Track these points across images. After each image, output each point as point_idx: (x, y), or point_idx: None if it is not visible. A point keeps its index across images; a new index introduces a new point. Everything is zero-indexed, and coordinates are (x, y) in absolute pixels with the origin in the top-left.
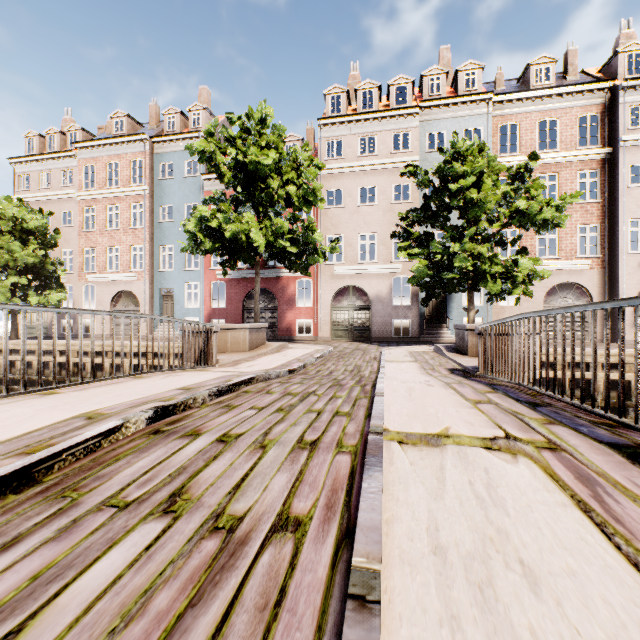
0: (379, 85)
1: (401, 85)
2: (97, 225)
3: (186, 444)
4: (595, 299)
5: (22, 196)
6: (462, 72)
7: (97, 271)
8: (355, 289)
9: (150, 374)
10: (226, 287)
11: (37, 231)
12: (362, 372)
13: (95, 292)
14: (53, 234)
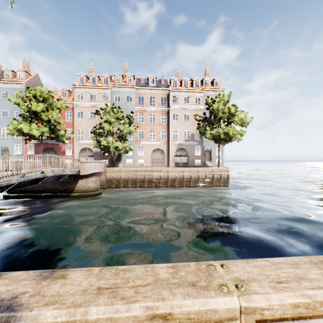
0: (98, 76)
1: (106, 77)
2: None
3: None
4: (165, 154)
5: None
6: (127, 76)
7: None
8: (89, 149)
9: None
10: (34, 146)
11: None
12: None
13: None
14: None
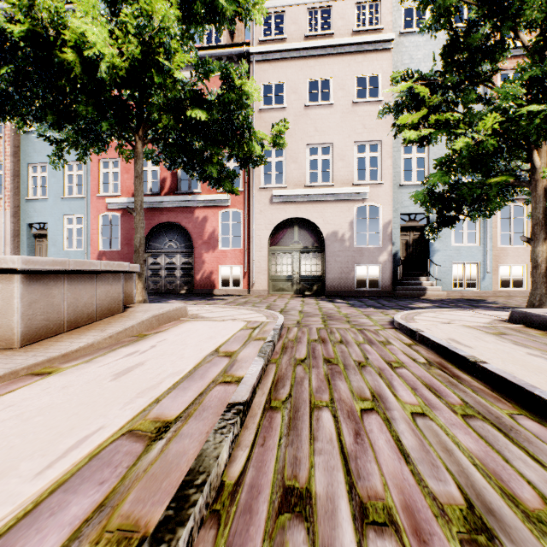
0: None
1: None
2: None
3: None
4: None
5: None
6: None
7: None
8: (302, 223)
9: None
10: (121, 221)
11: None
12: None
13: None
14: None
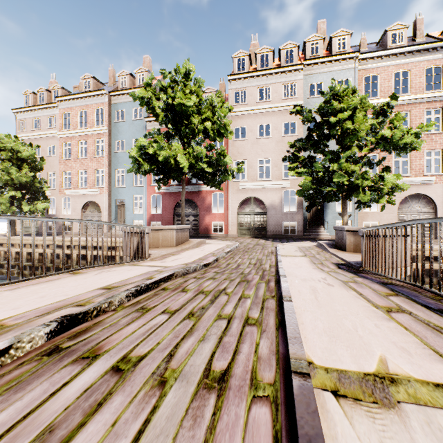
0: (273, 49)
1: (289, 49)
2: (72, 155)
3: (75, 375)
4: (438, 206)
5: (21, 135)
6: (335, 38)
7: (72, 187)
8: (255, 199)
9: (88, 269)
10: (162, 198)
11: (28, 159)
12: (263, 265)
13: (71, 202)
14: (40, 161)
